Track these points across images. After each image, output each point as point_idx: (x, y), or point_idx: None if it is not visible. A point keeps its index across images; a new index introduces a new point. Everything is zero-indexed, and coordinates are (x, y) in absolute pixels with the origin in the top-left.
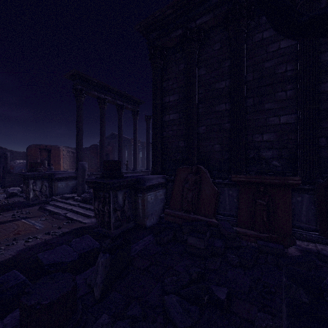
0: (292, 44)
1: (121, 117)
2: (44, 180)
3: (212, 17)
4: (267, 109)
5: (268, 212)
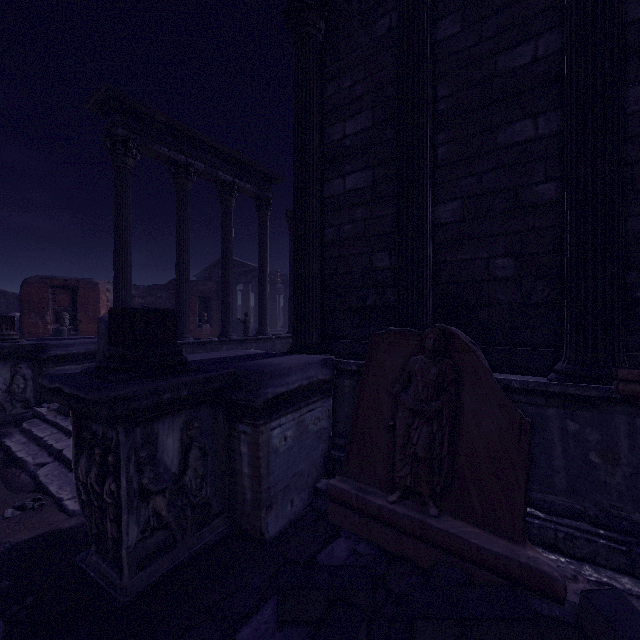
0: None
1: (228, 211)
2: (21, 363)
3: None
4: None
5: None
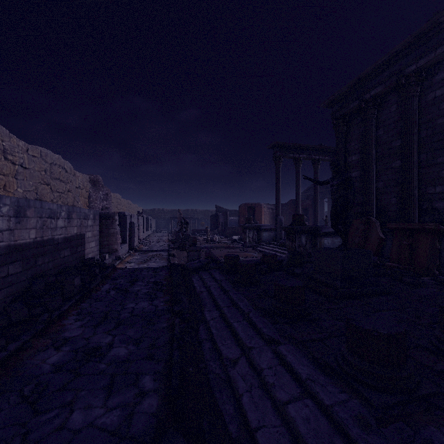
0: None
1: (316, 171)
2: (254, 230)
3: (384, 88)
4: (439, 163)
5: (411, 251)
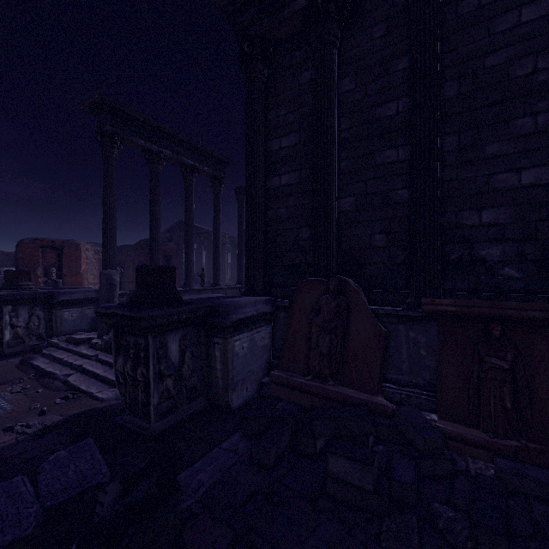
0: None
1: (190, 188)
2: (36, 306)
3: None
4: (490, 156)
5: (513, 388)
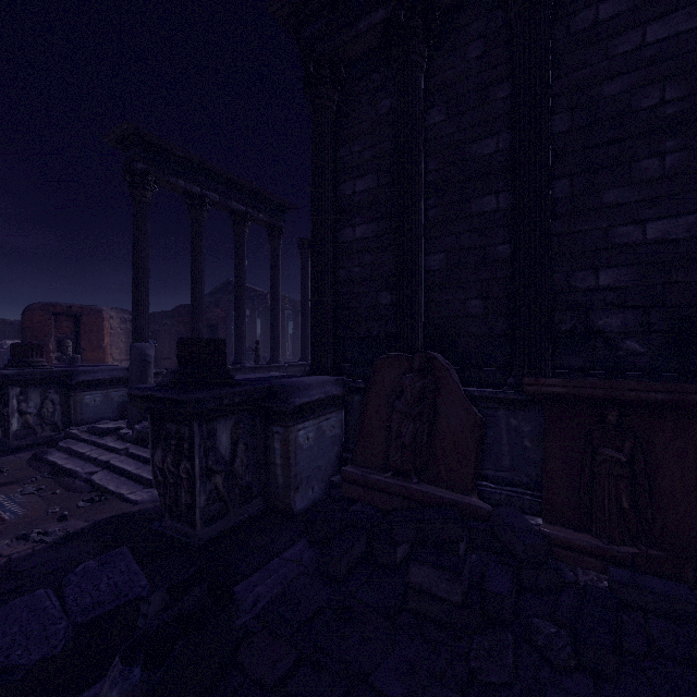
0: (681, 32)
1: (241, 241)
2: (50, 388)
3: None
4: (609, 205)
5: (632, 484)
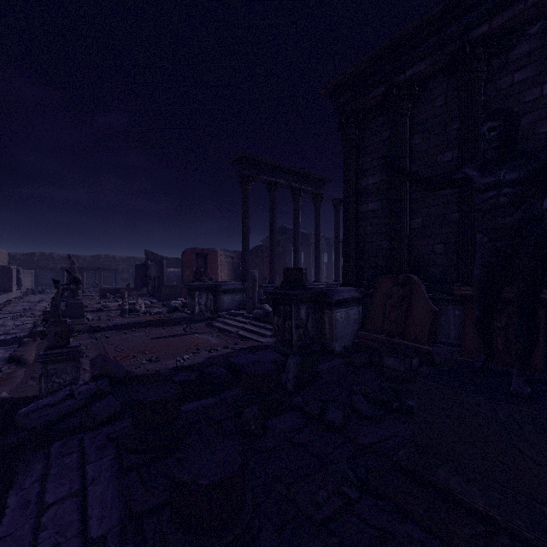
0: None
1: (297, 206)
2: (209, 292)
3: (430, 64)
4: None
5: (506, 339)
